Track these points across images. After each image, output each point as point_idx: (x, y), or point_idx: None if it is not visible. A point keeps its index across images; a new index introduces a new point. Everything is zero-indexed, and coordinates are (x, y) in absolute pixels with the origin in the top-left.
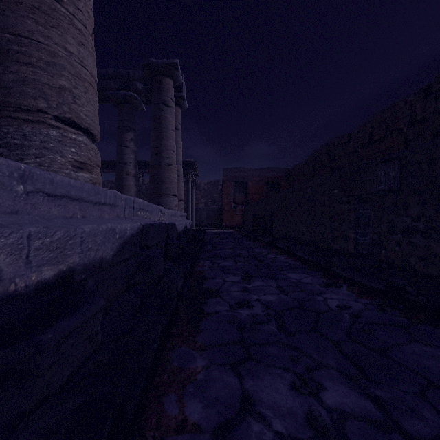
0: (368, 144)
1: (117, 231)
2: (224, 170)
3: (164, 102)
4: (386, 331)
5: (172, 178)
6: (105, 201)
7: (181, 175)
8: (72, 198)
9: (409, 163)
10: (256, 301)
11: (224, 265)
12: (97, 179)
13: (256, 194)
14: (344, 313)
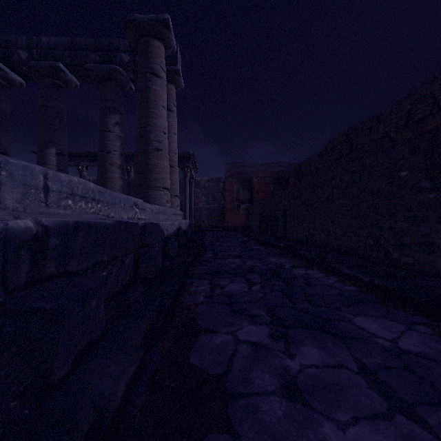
0: (405, 125)
1: None
2: (226, 164)
3: (152, 70)
4: None
5: (163, 166)
6: None
7: (175, 166)
8: None
9: None
10: None
11: (231, 292)
12: None
13: (262, 191)
14: None
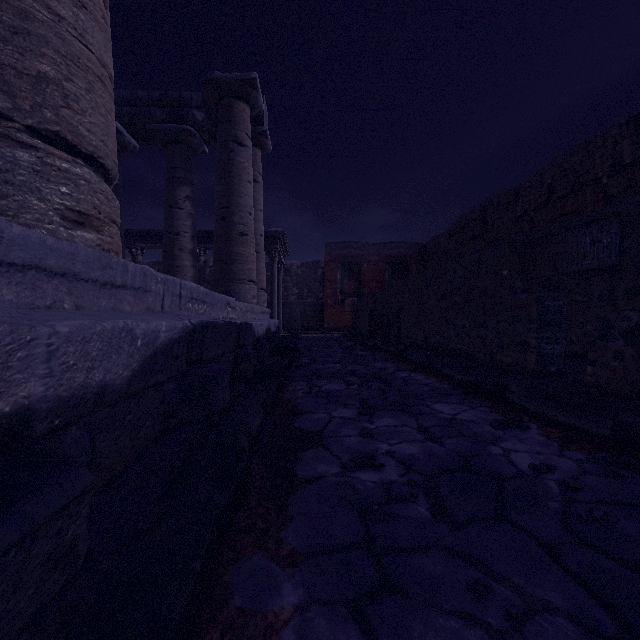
0: (545, 203)
1: (139, 333)
2: (326, 245)
3: (236, 138)
4: (638, 521)
5: (249, 255)
6: (124, 281)
7: (261, 251)
8: (51, 271)
9: (637, 221)
10: (387, 455)
11: (329, 390)
12: (111, 243)
13: (374, 281)
14: (546, 481)
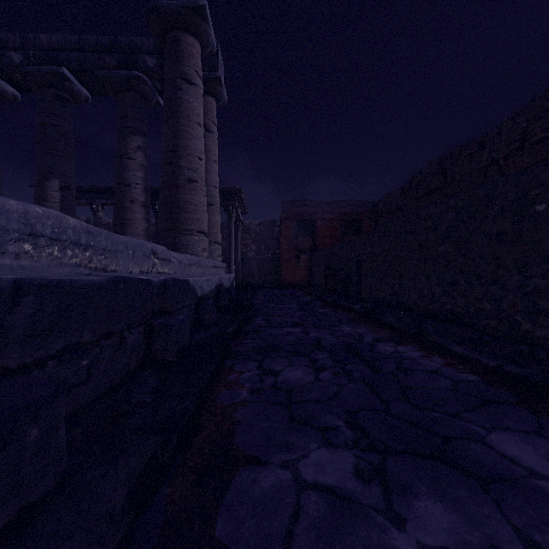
0: (519, 149)
1: None
2: (283, 203)
3: (184, 75)
4: None
5: (198, 203)
6: None
7: (216, 204)
8: None
9: None
10: None
11: (289, 384)
12: None
13: (328, 237)
14: None
